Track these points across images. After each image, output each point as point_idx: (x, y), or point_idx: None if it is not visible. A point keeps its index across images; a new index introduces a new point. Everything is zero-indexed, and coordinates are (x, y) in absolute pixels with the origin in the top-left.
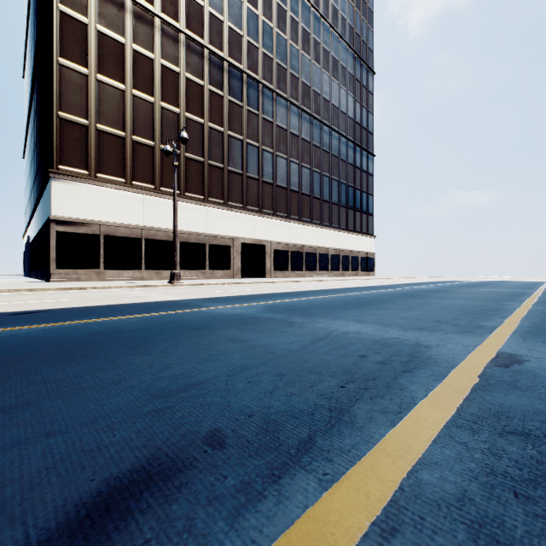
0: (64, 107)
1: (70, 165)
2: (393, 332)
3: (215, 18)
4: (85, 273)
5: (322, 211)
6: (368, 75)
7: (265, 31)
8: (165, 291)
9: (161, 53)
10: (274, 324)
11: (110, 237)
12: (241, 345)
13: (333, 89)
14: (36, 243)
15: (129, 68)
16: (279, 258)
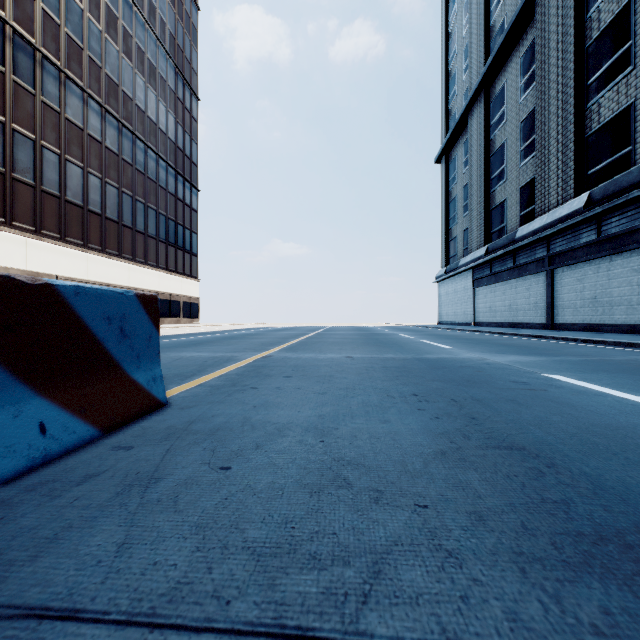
0: None
1: None
2: (220, 354)
3: None
4: None
5: (136, 243)
6: (192, 98)
7: None
8: None
9: None
10: None
11: None
12: None
13: (150, 99)
14: None
15: None
16: None
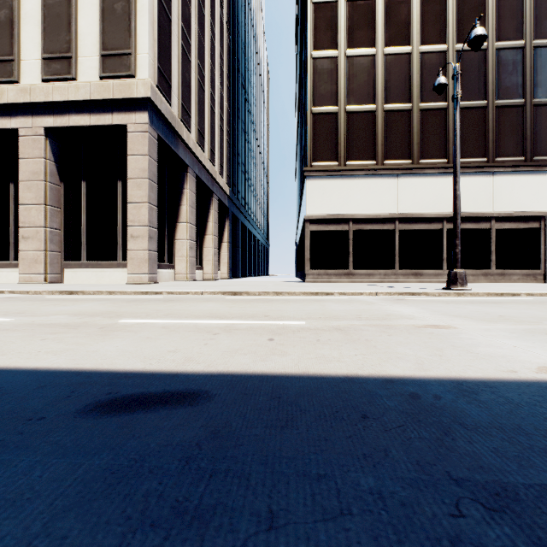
0: (316, 101)
1: (321, 159)
2: None
3: None
4: (335, 273)
5: None
6: None
7: None
8: (464, 309)
9: None
10: None
11: (359, 232)
12: None
13: None
14: (299, 247)
15: (380, 25)
16: None
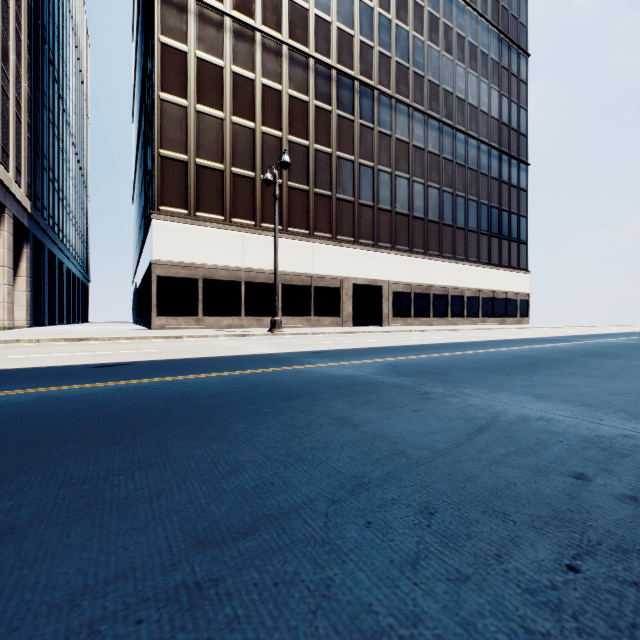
0: (165, 145)
1: (170, 205)
2: (613, 422)
3: (321, 20)
4: (185, 320)
5: (455, 241)
6: (519, 59)
7: (382, 25)
8: (263, 341)
9: (262, 71)
10: (400, 395)
11: (209, 281)
12: (352, 433)
13: (471, 83)
14: (141, 289)
15: (228, 93)
16: (399, 302)
